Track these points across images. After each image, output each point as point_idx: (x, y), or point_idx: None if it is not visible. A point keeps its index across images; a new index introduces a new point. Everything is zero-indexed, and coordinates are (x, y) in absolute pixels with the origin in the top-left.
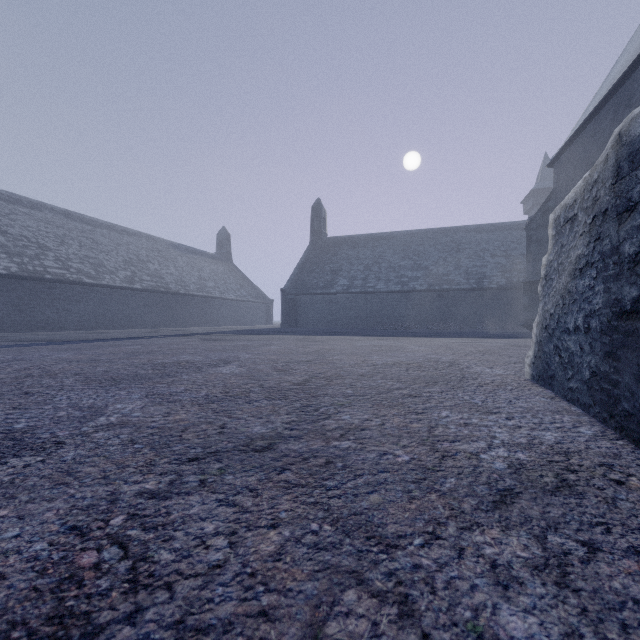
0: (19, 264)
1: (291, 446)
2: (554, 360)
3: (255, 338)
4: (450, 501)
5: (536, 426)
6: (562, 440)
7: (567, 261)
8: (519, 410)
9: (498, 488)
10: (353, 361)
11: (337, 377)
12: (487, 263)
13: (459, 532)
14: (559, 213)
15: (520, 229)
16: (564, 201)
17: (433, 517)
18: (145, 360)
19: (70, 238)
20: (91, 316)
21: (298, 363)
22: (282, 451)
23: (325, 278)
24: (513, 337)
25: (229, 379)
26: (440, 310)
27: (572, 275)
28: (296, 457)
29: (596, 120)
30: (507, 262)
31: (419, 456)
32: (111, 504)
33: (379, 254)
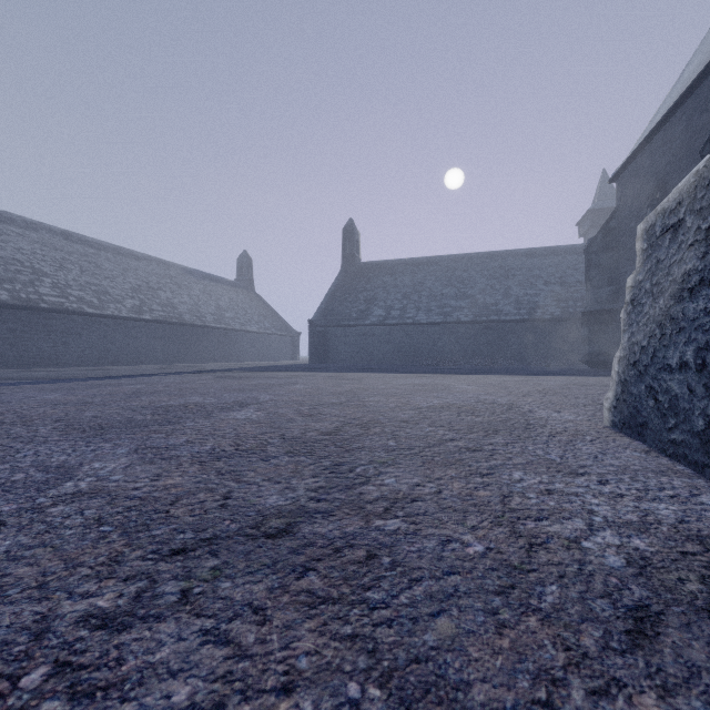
0: (10, 291)
1: (318, 528)
2: (646, 404)
3: (279, 376)
4: (561, 631)
5: (642, 494)
6: (685, 516)
7: (667, 280)
8: (611, 470)
9: (626, 604)
10: (393, 403)
11: (375, 424)
12: (540, 291)
13: (592, 702)
14: (653, 221)
15: (576, 253)
16: (661, 205)
17: (542, 667)
18: (146, 402)
19: (70, 262)
20: (93, 350)
21: (328, 406)
22: (305, 536)
23: (358, 308)
24: (572, 374)
25: (243, 427)
26: (487, 344)
27: (677, 297)
28: (324, 547)
29: (667, 128)
30: (562, 290)
31: (497, 545)
32: (34, 641)
33: (419, 281)
